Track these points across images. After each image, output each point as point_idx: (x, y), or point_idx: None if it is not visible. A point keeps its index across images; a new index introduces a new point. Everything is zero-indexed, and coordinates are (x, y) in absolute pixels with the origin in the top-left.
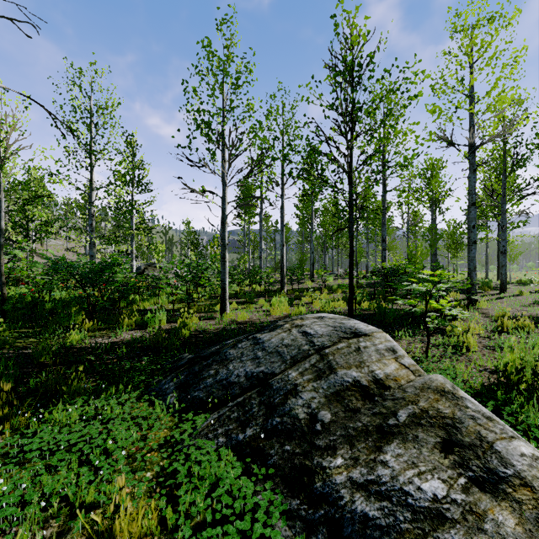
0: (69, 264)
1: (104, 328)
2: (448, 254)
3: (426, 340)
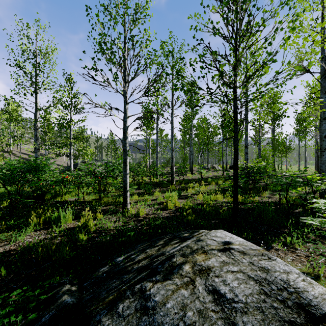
0: (22, 163)
1: (14, 228)
2: (278, 155)
3: (321, 251)
